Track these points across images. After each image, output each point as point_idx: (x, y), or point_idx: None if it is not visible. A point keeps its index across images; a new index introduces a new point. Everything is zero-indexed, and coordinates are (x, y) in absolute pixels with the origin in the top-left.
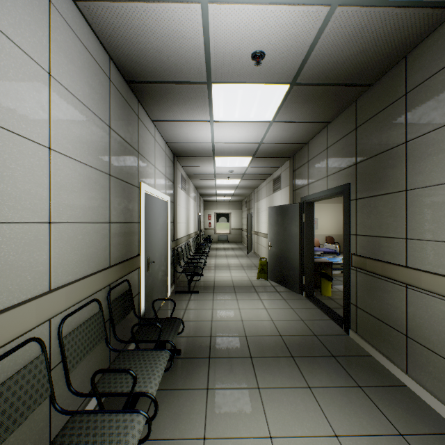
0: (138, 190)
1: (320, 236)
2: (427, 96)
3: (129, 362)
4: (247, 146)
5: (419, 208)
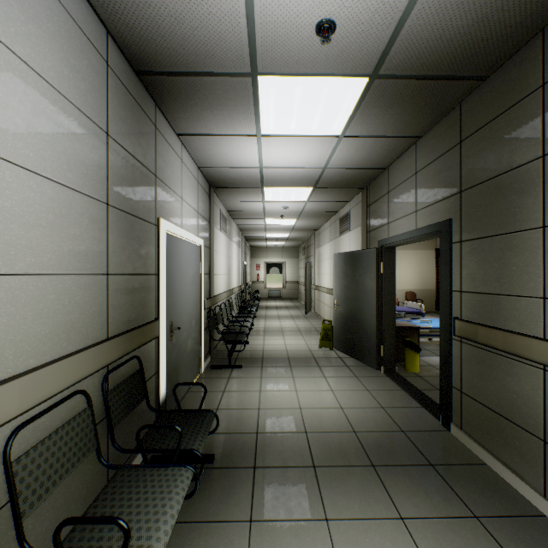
0: (156, 229)
1: (399, 291)
2: None
3: (129, 489)
4: (307, 172)
5: None
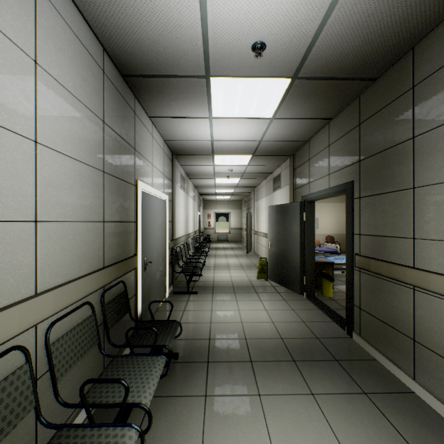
0: (135, 188)
1: (320, 235)
2: (436, 88)
3: (123, 369)
4: (247, 144)
5: (428, 207)
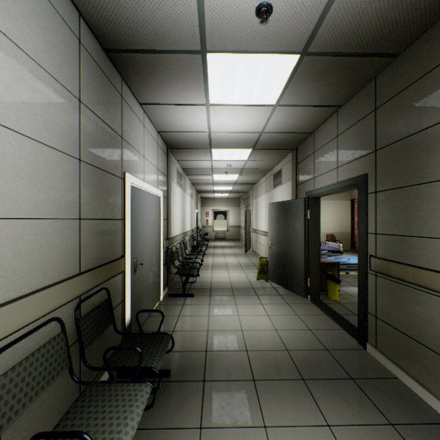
0: (122, 182)
1: (321, 233)
2: None
3: (96, 403)
4: (247, 136)
5: None
